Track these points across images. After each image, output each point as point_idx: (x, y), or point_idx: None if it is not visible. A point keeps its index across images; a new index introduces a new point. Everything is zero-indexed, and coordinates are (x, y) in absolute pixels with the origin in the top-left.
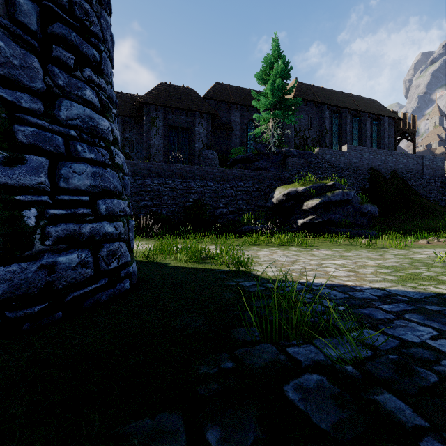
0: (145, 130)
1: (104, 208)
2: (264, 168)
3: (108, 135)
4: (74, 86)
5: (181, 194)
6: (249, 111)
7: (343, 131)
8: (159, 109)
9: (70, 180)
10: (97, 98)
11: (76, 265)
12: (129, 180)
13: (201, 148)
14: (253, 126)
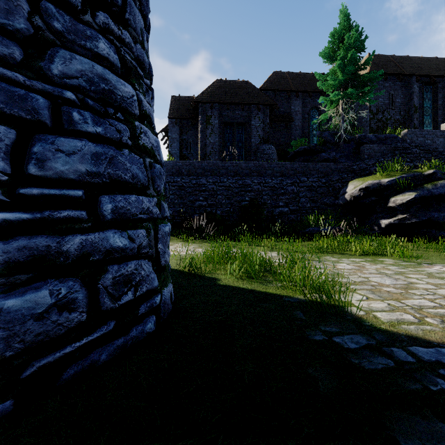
0: (200, 130)
1: (110, 209)
2: (332, 160)
3: (131, 106)
4: (81, 35)
5: (236, 193)
6: (311, 97)
7: (440, 106)
8: (215, 107)
9: (49, 162)
10: (116, 55)
11: (46, 310)
12: (185, 180)
13: (257, 143)
14: (316, 114)
